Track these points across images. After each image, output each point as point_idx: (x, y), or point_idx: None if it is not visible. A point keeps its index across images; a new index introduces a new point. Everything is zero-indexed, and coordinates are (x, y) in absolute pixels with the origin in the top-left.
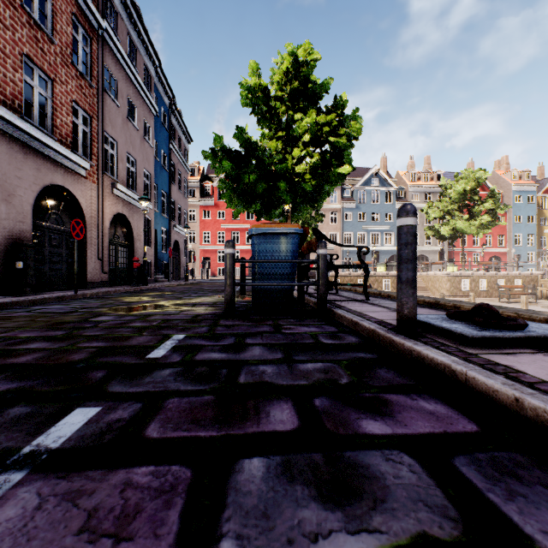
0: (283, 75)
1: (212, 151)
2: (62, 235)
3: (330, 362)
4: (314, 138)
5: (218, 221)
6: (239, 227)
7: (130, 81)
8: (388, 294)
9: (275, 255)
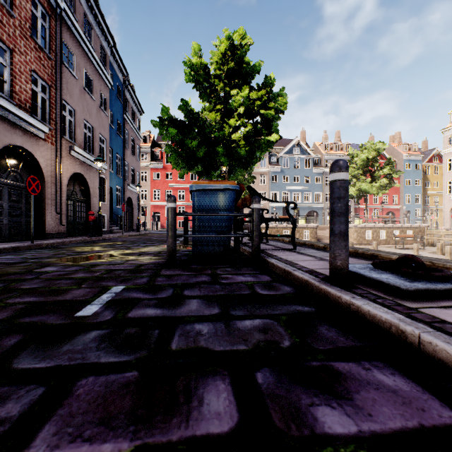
0: (221, 56)
1: (160, 120)
2: (22, 191)
3: (269, 318)
4: (247, 110)
5: (166, 181)
6: (184, 186)
7: (87, 57)
8: (311, 244)
9: (213, 209)
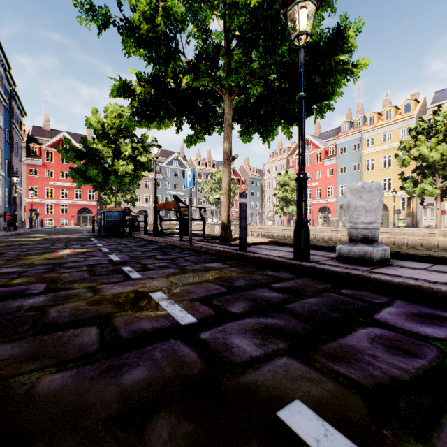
0: (113, 118)
1: (65, 150)
2: None
3: (129, 238)
4: (131, 154)
5: (47, 179)
6: (68, 185)
7: None
8: None
9: (115, 218)
